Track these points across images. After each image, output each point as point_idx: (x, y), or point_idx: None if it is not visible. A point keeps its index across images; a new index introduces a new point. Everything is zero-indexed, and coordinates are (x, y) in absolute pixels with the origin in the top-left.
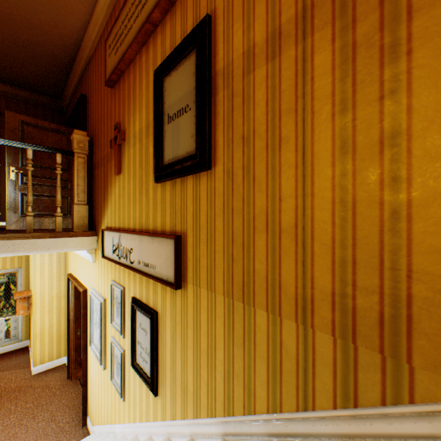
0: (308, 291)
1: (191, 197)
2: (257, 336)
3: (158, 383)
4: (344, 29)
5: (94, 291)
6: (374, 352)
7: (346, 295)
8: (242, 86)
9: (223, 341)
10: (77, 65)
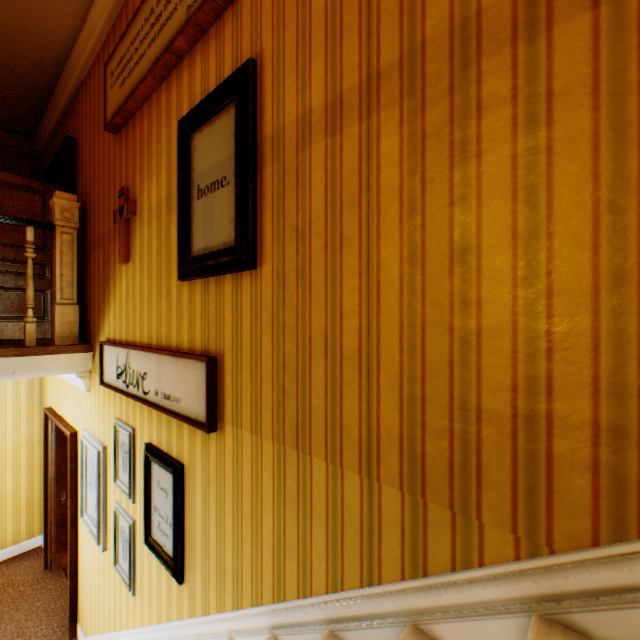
0: (374, 435)
1: (231, 304)
2: (314, 494)
3: (184, 565)
4: (413, 114)
5: (87, 435)
6: (444, 508)
7: (415, 440)
8: (296, 163)
9: (272, 502)
10: (61, 90)
